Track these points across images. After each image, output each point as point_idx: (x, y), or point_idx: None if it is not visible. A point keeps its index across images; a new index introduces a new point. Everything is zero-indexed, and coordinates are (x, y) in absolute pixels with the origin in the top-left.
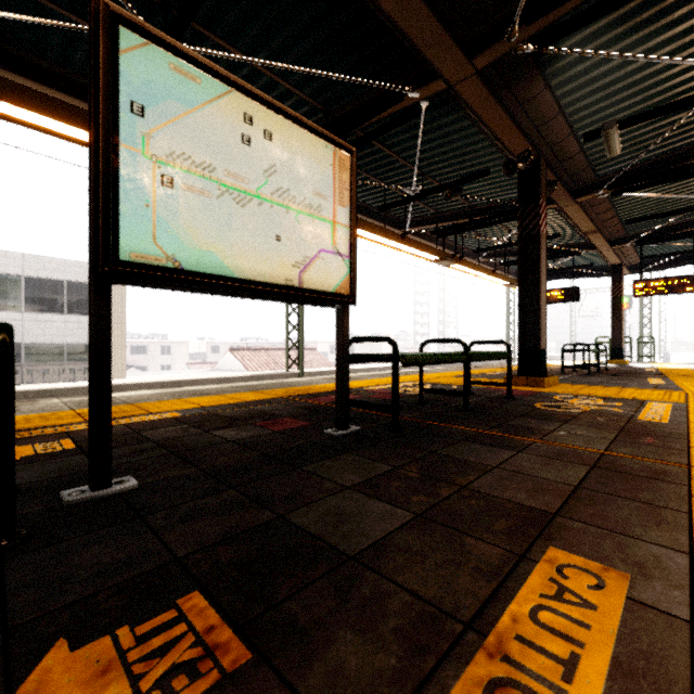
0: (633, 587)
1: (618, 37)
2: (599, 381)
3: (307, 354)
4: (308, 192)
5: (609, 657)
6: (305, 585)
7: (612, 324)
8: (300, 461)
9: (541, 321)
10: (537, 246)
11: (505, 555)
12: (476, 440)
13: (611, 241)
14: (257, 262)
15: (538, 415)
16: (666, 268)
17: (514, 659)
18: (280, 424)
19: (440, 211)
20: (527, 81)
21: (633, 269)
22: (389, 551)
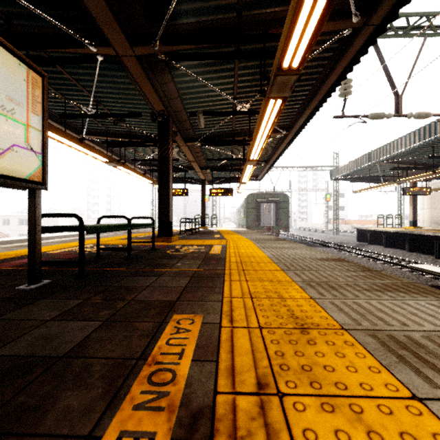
0: (204, 318)
1: (203, 72)
2: (196, 237)
3: None
4: (1, 95)
5: (195, 345)
6: (27, 384)
7: (201, 209)
8: None
9: (170, 206)
10: (168, 165)
11: (155, 324)
12: (137, 275)
13: (201, 167)
14: None
15: (168, 257)
16: (221, 183)
17: (160, 362)
18: None
19: (110, 130)
20: (163, 73)
21: (210, 182)
22: (89, 344)
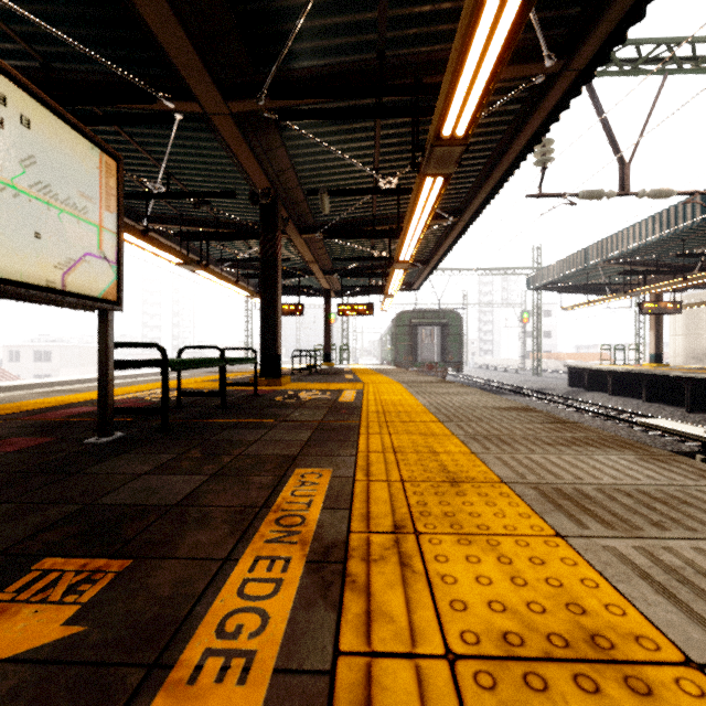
0: (334, 473)
1: (328, 133)
2: (317, 379)
3: None
4: (73, 191)
5: (324, 496)
6: (147, 526)
7: (325, 335)
8: (74, 468)
9: (278, 332)
10: (275, 270)
11: (274, 478)
12: (239, 427)
13: (324, 271)
14: (12, 259)
15: (279, 406)
16: (356, 296)
17: (286, 510)
18: (9, 445)
19: (185, 214)
20: (269, 135)
21: (338, 294)
22: (201, 496)
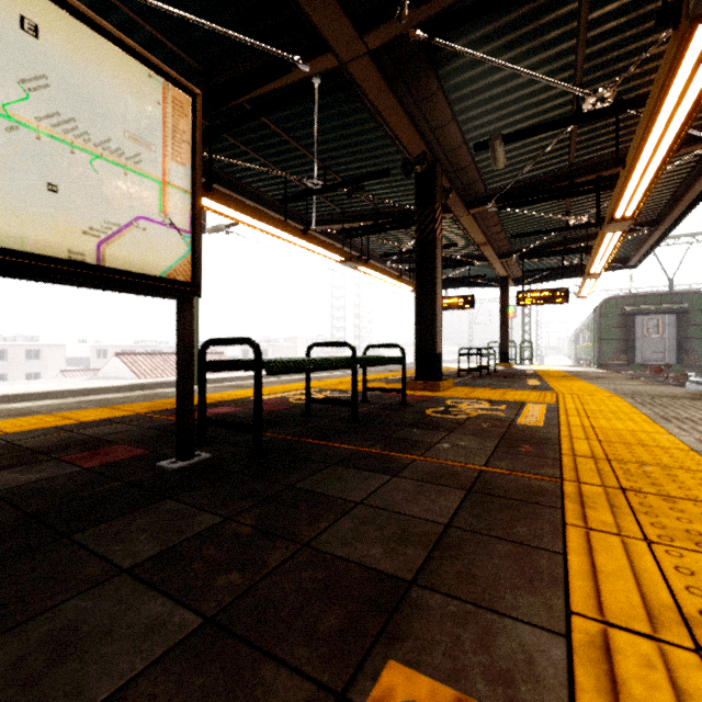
0: None
1: (502, 48)
2: (488, 383)
3: (213, 358)
4: (116, 131)
5: None
6: None
7: (500, 330)
8: (82, 522)
9: (437, 325)
10: (433, 250)
11: (314, 700)
12: (351, 463)
13: (499, 254)
14: (5, 219)
15: (426, 424)
16: (541, 282)
17: None
18: (102, 456)
19: (347, 212)
20: (422, 78)
21: (517, 282)
22: None
